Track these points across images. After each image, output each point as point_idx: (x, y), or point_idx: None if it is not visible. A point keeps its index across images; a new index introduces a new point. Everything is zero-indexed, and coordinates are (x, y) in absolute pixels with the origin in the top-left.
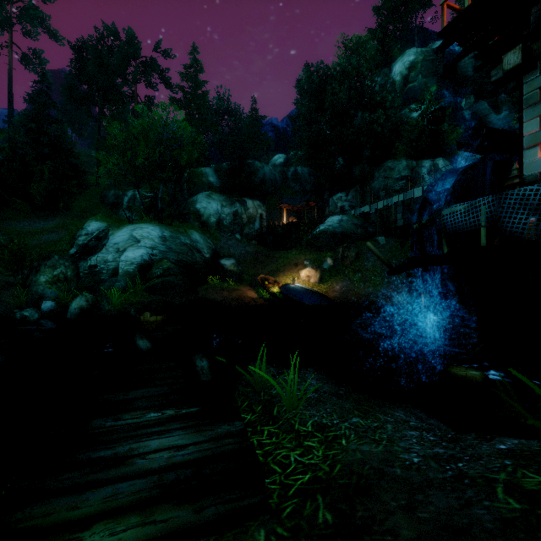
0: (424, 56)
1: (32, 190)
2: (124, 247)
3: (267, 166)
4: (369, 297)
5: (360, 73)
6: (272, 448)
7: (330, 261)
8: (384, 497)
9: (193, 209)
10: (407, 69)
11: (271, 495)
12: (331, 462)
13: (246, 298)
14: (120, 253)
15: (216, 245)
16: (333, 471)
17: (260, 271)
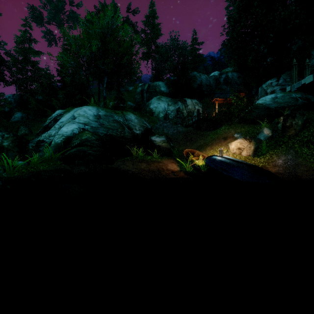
0: None
1: (54, 103)
2: (64, 124)
3: (203, 75)
4: None
5: None
6: None
7: (267, 131)
8: None
9: (148, 109)
10: None
11: None
12: None
13: (164, 171)
14: (59, 128)
15: (152, 126)
16: None
17: (189, 147)
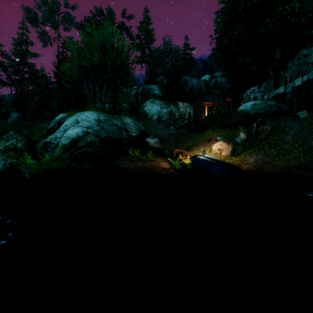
0: None
1: (51, 105)
2: (69, 127)
3: (194, 80)
4: (291, 171)
5: None
6: None
7: (242, 135)
8: None
9: (143, 111)
10: None
11: None
12: None
13: (157, 168)
14: (65, 131)
15: (147, 129)
16: None
17: (179, 148)
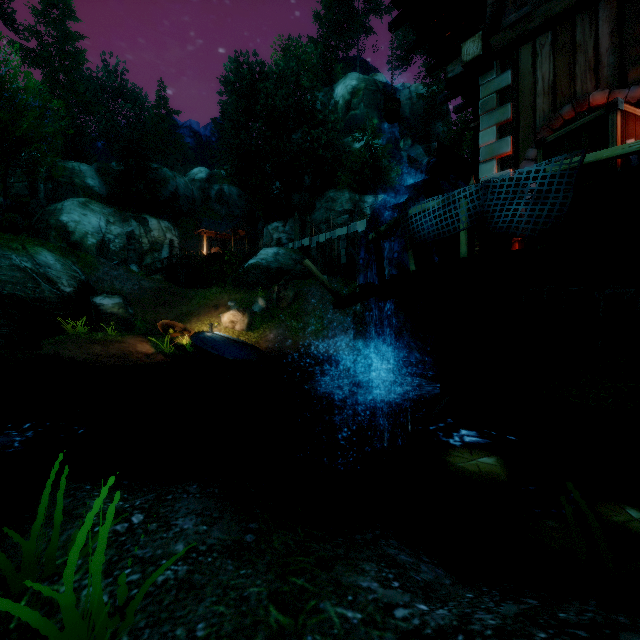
0: (366, 84)
1: None
2: None
3: (181, 178)
4: (310, 347)
5: (300, 80)
6: None
7: (262, 302)
8: None
9: (56, 221)
10: (349, 94)
11: None
12: None
13: (134, 354)
14: None
15: (90, 275)
16: None
17: (164, 316)
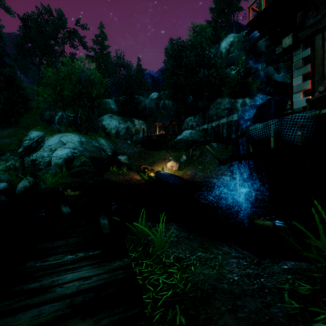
0: (238, 38)
1: None
2: (55, 147)
3: (147, 100)
4: (207, 179)
5: (202, 46)
6: (148, 274)
7: (184, 157)
8: (217, 304)
9: (101, 124)
10: (228, 46)
11: (146, 307)
12: (185, 282)
13: (134, 180)
14: (52, 151)
15: (115, 147)
16: (186, 288)
17: (143, 163)
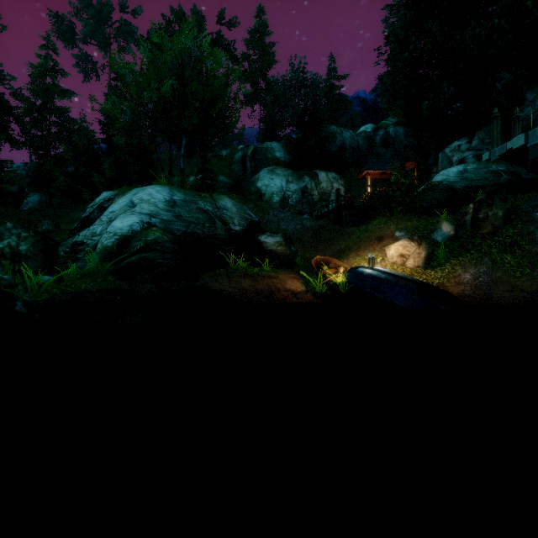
0: None
1: (95, 179)
2: (116, 215)
3: (347, 131)
4: None
5: None
6: None
7: (447, 228)
8: None
9: (254, 188)
10: None
11: None
12: None
13: (281, 292)
14: (109, 223)
15: (261, 219)
16: None
17: (322, 253)
